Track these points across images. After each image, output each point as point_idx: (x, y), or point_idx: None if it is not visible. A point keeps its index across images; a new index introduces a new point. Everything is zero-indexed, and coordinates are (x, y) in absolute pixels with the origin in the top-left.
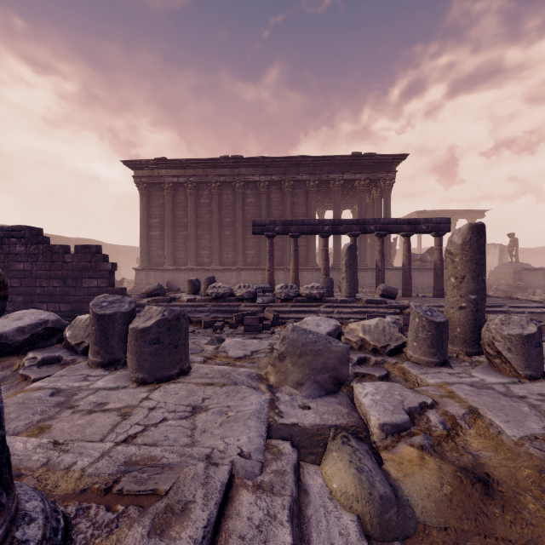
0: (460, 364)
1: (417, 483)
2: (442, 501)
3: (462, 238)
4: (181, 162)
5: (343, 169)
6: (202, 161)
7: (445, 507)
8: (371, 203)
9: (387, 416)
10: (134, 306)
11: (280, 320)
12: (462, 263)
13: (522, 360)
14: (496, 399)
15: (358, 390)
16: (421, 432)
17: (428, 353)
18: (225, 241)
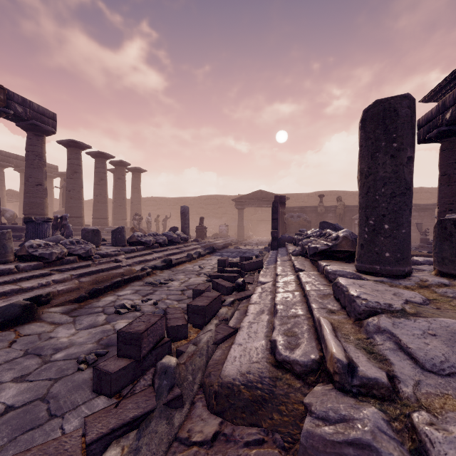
0: None
1: None
2: None
3: None
4: None
5: None
6: None
7: None
8: None
9: None
10: (115, 229)
11: (245, 272)
12: None
13: None
14: None
15: None
16: None
17: None
18: None
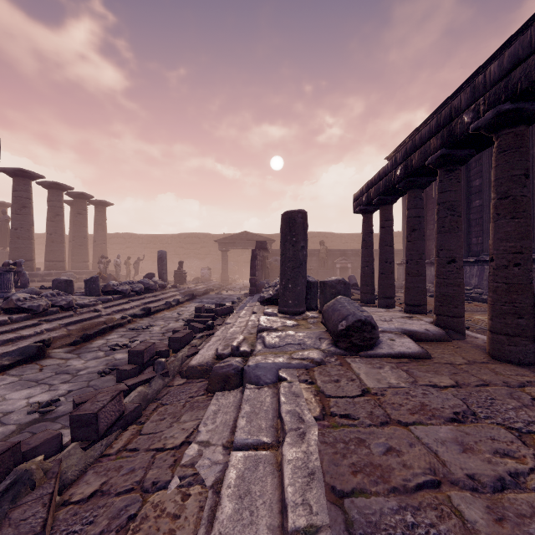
0: None
1: None
2: None
3: None
4: (419, 131)
5: None
6: (434, 115)
7: None
8: None
9: None
10: (89, 279)
11: (218, 316)
12: None
13: None
14: None
15: None
16: None
17: None
18: (474, 217)
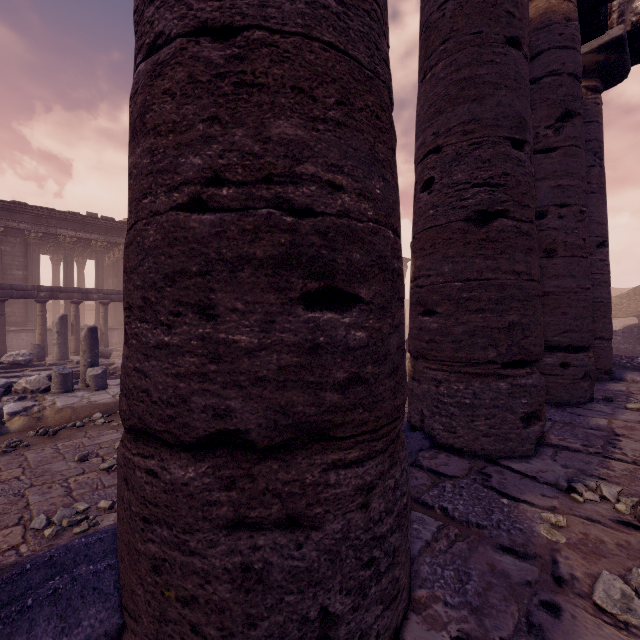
0: (79, 391)
1: (16, 425)
2: (22, 426)
3: (85, 333)
4: None
5: (77, 227)
6: None
7: (23, 427)
8: (116, 261)
9: (12, 410)
10: None
11: None
12: (85, 345)
13: (95, 384)
14: (70, 398)
15: (5, 406)
16: (26, 412)
17: (59, 388)
18: None
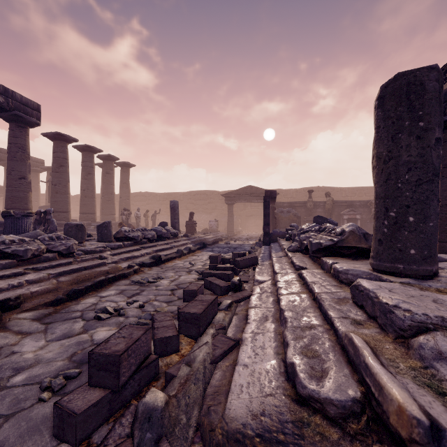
0: None
1: None
2: None
3: None
4: None
5: None
6: None
7: None
8: None
9: None
10: (101, 224)
11: (239, 269)
12: None
13: None
14: None
15: None
16: None
17: None
18: None
